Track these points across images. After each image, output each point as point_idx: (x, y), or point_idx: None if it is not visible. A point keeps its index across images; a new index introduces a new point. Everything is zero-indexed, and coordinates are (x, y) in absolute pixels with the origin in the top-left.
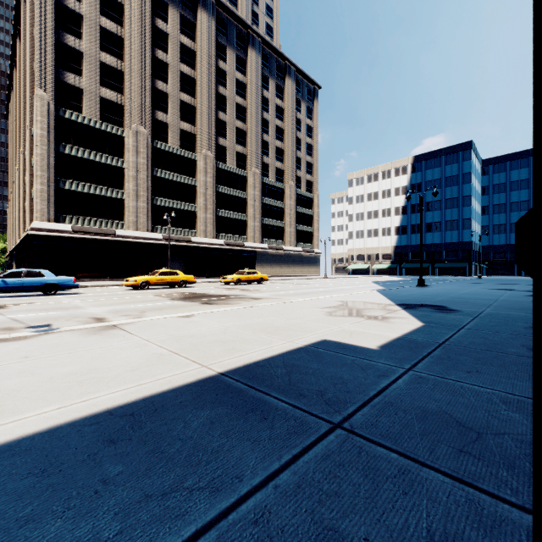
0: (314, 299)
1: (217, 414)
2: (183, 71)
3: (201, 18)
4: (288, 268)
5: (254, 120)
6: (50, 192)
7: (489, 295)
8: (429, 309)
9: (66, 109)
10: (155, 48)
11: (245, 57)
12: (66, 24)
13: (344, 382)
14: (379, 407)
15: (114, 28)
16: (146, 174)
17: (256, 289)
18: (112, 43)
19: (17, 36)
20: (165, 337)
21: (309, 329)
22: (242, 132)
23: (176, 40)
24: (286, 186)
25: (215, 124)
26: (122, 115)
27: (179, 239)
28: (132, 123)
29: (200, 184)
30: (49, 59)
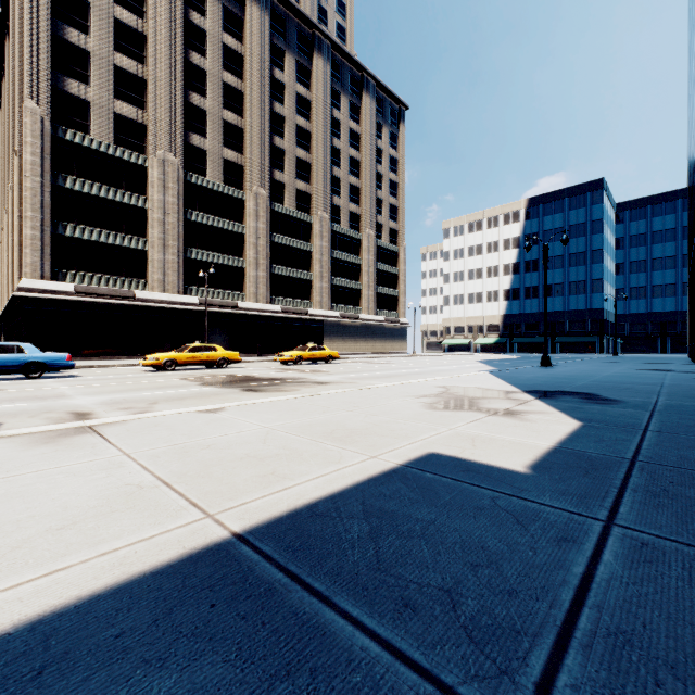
0: (404, 384)
1: (193, 689)
2: (226, 81)
3: (251, 11)
4: (365, 343)
5: (321, 149)
6: (45, 240)
7: (646, 379)
8: (576, 398)
9: (67, 128)
10: (189, 50)
11: (309, 65)
12: (67, 14)
13: (492, 560)
14: (604, 653)
15: (133, 21)
16: (176, 216)
17: (322, 370)
18: (130, 41)
19: (6, 35)
20: (162, 449)
21: (403, 432)
22: (305, 164)
23: (217, 40)
24: (363, 236)
25: (269, 153)
26: (144, 138)
27: (222, 304)
28: (158, 148)
29: (249, 231)
30: (43, 60)
